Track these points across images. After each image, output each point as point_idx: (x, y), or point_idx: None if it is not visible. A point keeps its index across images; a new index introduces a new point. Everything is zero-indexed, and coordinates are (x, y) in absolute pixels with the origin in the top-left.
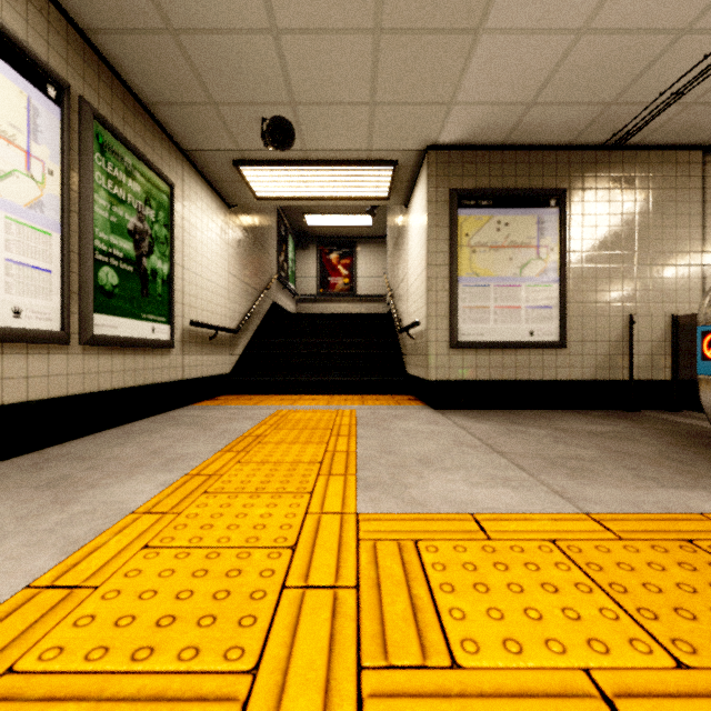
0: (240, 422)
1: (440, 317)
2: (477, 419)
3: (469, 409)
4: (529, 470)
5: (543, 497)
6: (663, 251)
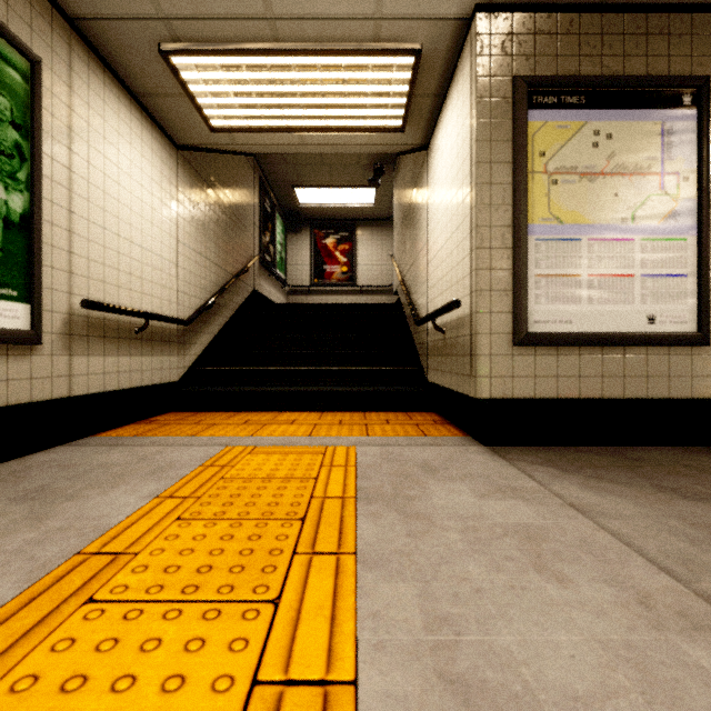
0: (130, 487)
1: (497, 292)
2: (580, 475)
3: (542, 445)
4: None
5: None
6: None
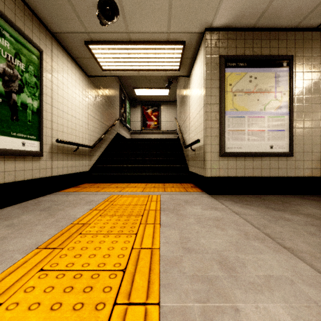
0: (80, 207)
1: (213, 136)
2: (241, 204)
3: (231, 194)
4: None
5: None
6: None
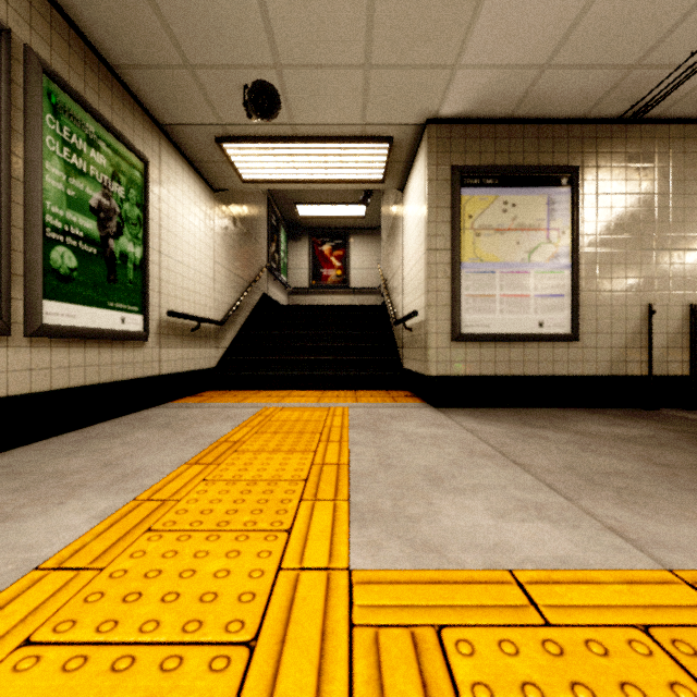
0: (219, 423)
1: (441, 306)
2: (483, 419)
3: (472, 407)
4: (564, 492)
5: (598, 537)
6: (685, 234)
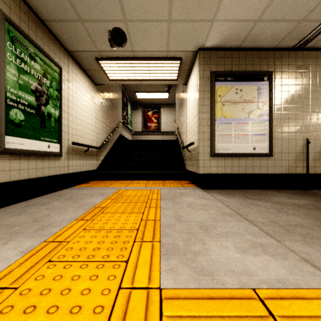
0: (96, 197)
1: (205, 139)
2: (226, 195)
3: (220, 189)
4: (275, 236)
5: (299, 265)
6: None
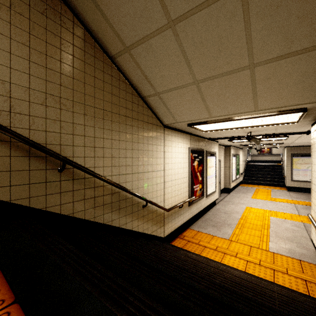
0: (252, 189)
1: (289, 175)
2: (294, 193)
3: (296, 192)
4: (292, 198)
5: (290, 199)
6: None
